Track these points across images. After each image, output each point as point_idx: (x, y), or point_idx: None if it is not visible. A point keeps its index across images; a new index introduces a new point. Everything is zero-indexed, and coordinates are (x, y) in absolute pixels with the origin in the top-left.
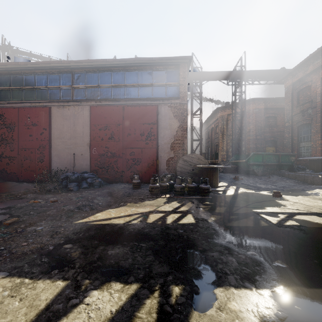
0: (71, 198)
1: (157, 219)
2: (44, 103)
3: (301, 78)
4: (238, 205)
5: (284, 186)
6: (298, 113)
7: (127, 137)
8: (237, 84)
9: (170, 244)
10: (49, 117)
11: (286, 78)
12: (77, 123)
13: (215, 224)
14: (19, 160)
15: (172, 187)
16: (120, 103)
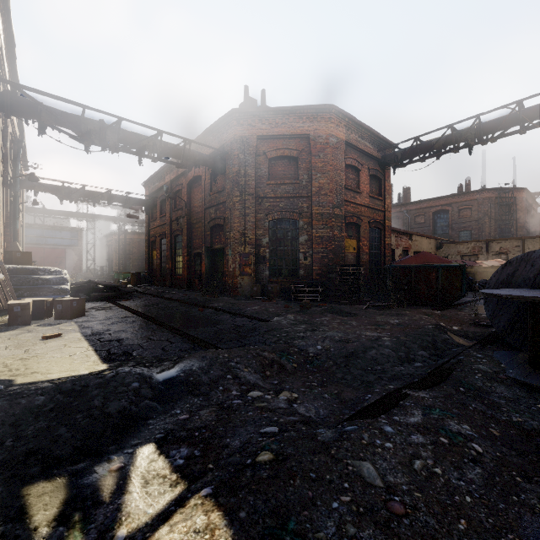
0: None
1: None
2: None
3: None
4: None
5: None
6: None
7: (47, 263)
8: (122, 224)
9: None
10: None
11: None
12: None
13: None
14: None
15: None
16: (42, 246)
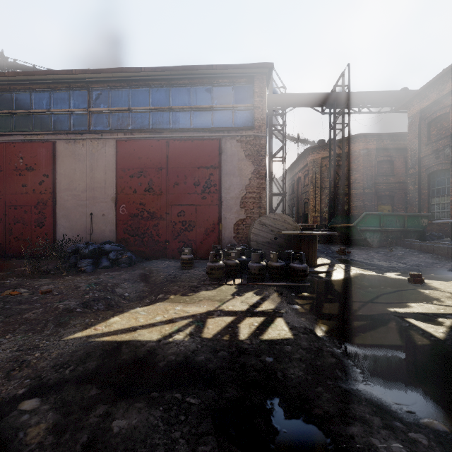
0: (78, 286)
1: (222, 329)
2: (45, 135)
3: (434, 102)
4: (358, 299)
5: (418, 265)
6: (429, 154)
7: (173, 187)
8: (337, 113)
9: (250, 397)
10: (53, 157)
11: (410, 103)
12: (96, 166)
13: (331, 341)
14: (6, 224)
15: (244, 266)
16: (163, 136)
